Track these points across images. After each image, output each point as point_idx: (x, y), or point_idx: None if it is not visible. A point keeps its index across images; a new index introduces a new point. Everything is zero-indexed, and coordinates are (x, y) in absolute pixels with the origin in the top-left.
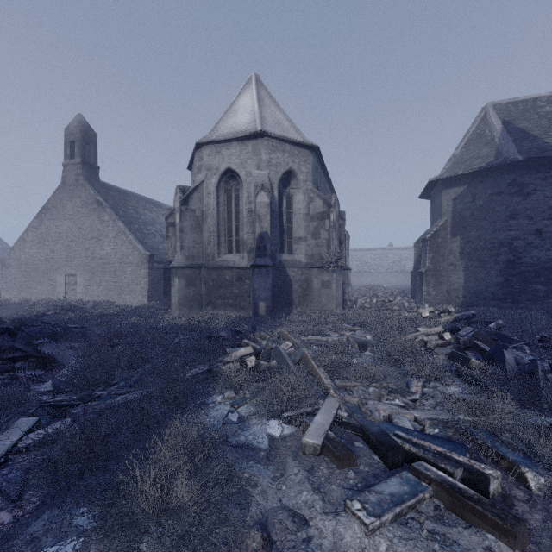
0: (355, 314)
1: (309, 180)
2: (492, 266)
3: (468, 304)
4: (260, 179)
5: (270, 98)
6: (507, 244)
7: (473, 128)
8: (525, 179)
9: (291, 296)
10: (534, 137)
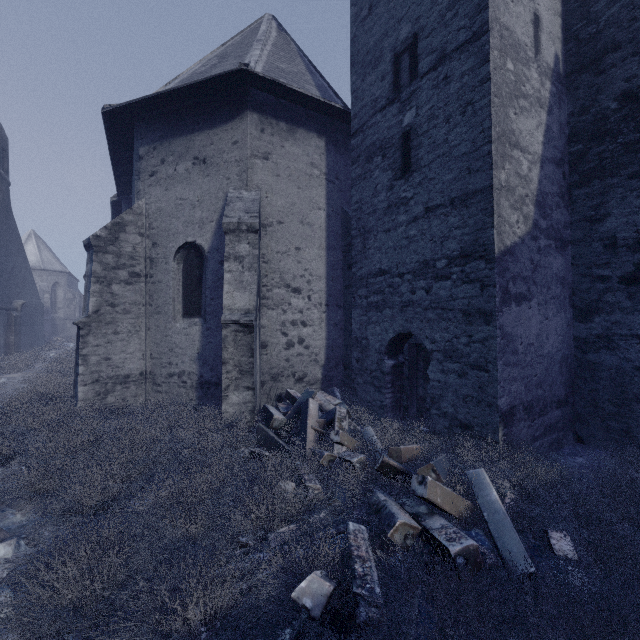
0: None
1: (65, 285)
2: None
3: None
4: (45, 287)
5: (43, 246)
6: None
7: None
8: None
9: (57, 330)
10: None
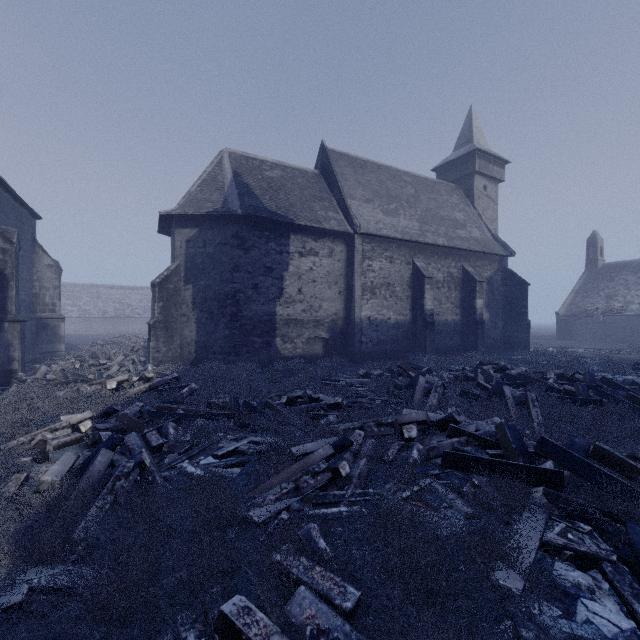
0: (15, 394)
1: None
2: (220, 318)
3: (200, 360)
4: None
5: None
6: (232, 296)
7: (210, 169)
8: (246, 234)
9: None
10: (255, 195)
